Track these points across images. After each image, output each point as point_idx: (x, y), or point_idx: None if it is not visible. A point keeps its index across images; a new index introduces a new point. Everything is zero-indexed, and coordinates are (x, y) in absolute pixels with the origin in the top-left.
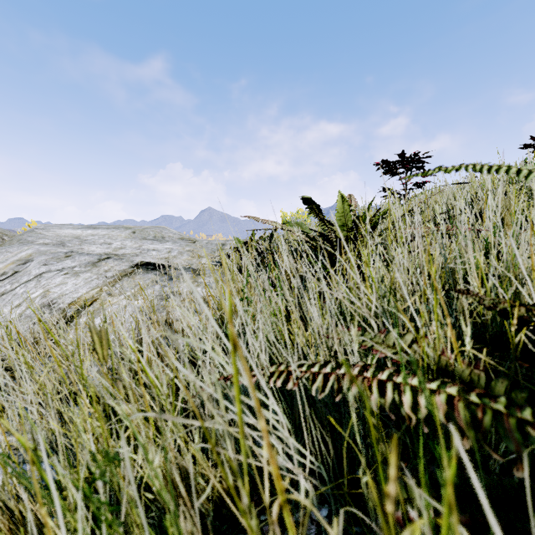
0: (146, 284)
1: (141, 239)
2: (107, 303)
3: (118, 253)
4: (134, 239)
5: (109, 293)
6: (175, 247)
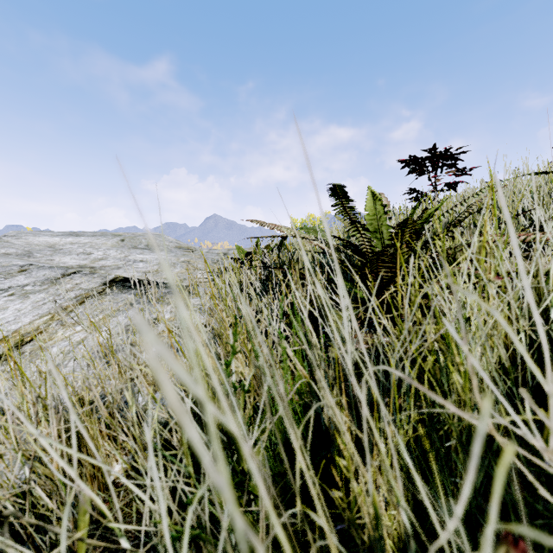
0: (117, 308)
1: (130, 248)
2: (55, 339)
3: (95, 265)
4: (121, 248)
5: (61, 323)
6: (169, 258)
